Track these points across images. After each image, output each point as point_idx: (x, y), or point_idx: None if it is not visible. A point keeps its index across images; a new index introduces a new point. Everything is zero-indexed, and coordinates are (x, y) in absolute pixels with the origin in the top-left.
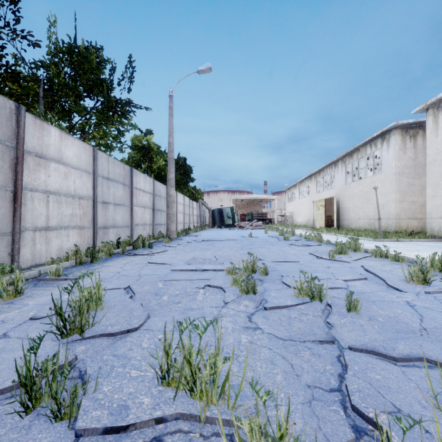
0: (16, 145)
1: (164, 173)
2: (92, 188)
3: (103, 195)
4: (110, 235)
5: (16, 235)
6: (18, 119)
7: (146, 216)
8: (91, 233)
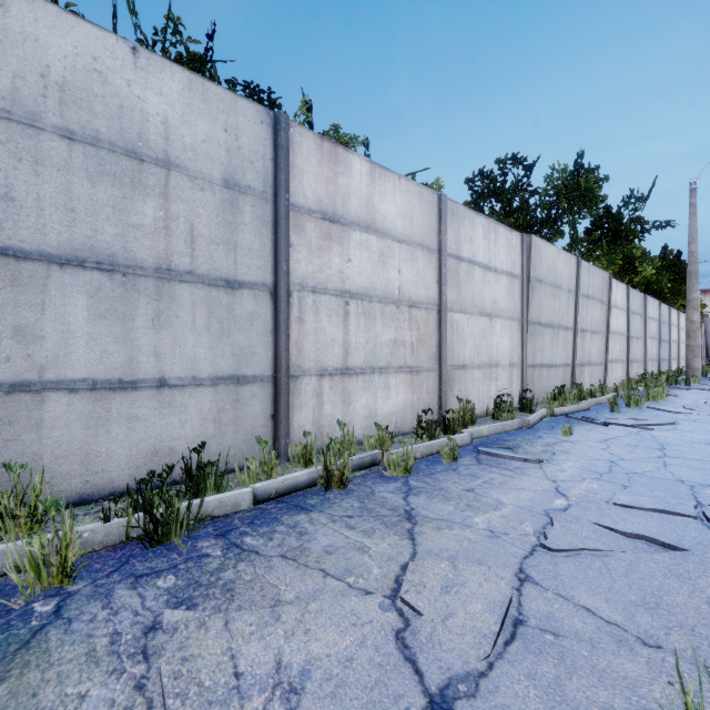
0: (608, 302)
1: (656, 286)
2: (626, 325)
3: (630, 330)
4: (633, 370)
5: (606, 365)
6: (609, 284)
7: (653, 349)
8: (625, 367)
